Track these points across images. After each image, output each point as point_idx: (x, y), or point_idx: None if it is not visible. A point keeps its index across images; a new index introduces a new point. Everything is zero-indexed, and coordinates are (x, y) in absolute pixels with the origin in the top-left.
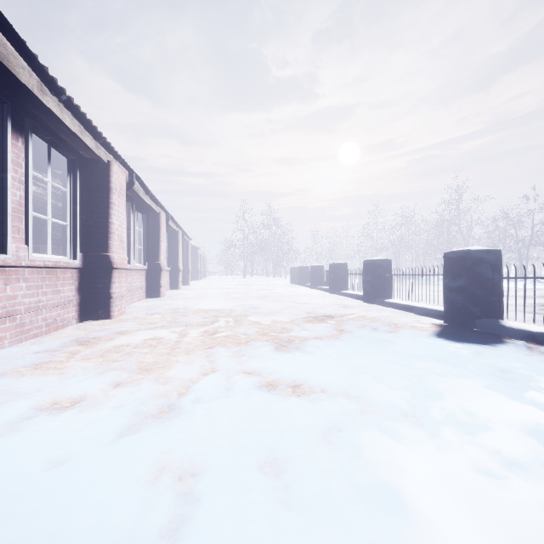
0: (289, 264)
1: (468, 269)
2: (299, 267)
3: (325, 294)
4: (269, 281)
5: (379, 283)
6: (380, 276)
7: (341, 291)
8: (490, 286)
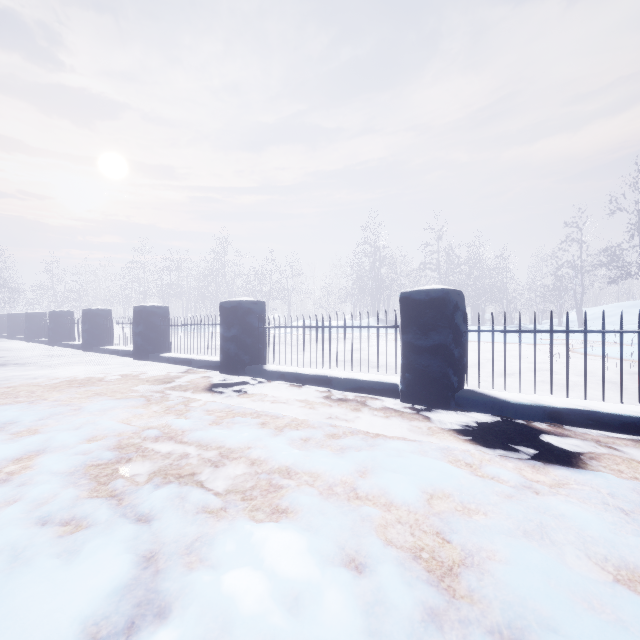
0: None
1: (144, 319)
2: (9, 314)
3: (42, 347)
4: None
5: (98, 332)
6: (99, 325)
7: (64, 342)
8: (160, 330)
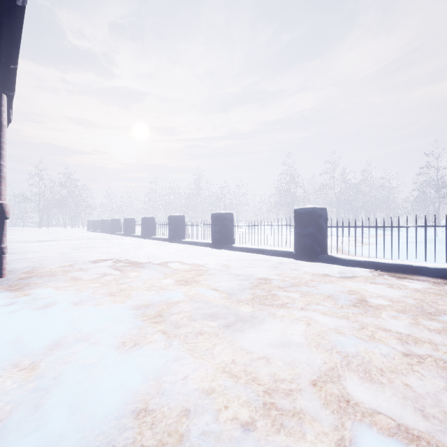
0: (86, 217)
1: (145, 222)
2: (94, 220)
3: (108, 235)
4: (68, 230)
5: (129, 228)
6: (130, 225)
7: (116, 233)
8: (151, 227)
